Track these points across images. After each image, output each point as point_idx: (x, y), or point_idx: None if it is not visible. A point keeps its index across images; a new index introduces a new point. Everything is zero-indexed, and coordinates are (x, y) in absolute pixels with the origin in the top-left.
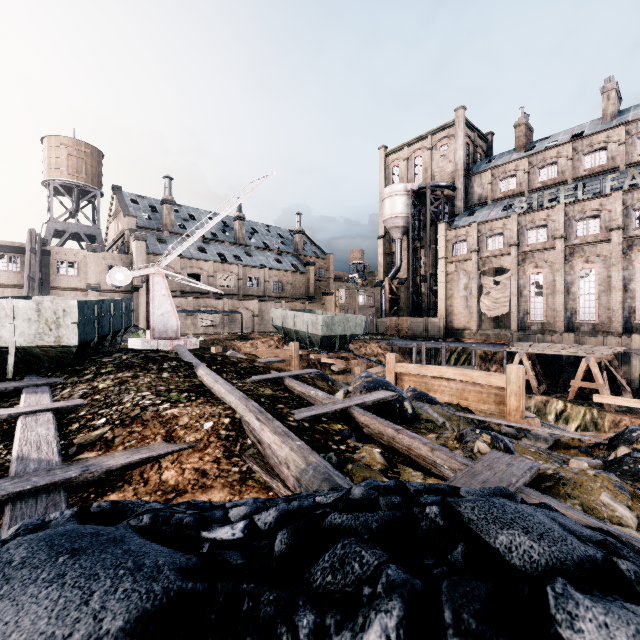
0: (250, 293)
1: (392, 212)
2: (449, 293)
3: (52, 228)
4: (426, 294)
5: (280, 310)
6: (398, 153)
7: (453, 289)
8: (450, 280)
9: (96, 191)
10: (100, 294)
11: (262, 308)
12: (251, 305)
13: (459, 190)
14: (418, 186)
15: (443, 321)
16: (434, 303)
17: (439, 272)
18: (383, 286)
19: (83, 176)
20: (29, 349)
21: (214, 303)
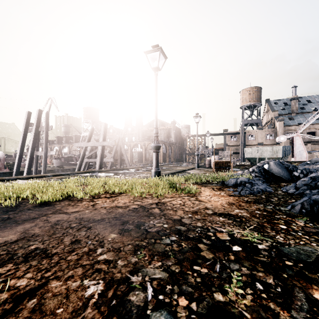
0: None
1: None
2: None
3: (243, 123)
4: None
5: None
6: None
7: None
8: None
9: (259, 104)
10: (262, 146)
11: None
12: None
13: None
14: None
15: None
16: None
17: None
18: None
19: (254, 100)
20: (269, 158)
21: None
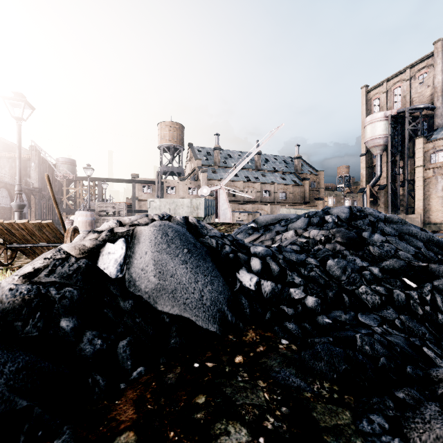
0: (265, 200)
1: (372, 135)
2: (426, 194)
3: (162, 170)
4: (404, 196)
5: (286, 209)
6: (378, 88)
7: (431, 191)
8: (427, 183)
9: (181, 148)
10: None
11: (273, 209)
12: (266, 208)
13: (438, 108)
14: (396, 111)
15: (420, 217)
16: (412, 203)
17: (416, 178)
18: (365, 192)
19: (175, 141)
20: None
21: (243, 207)
